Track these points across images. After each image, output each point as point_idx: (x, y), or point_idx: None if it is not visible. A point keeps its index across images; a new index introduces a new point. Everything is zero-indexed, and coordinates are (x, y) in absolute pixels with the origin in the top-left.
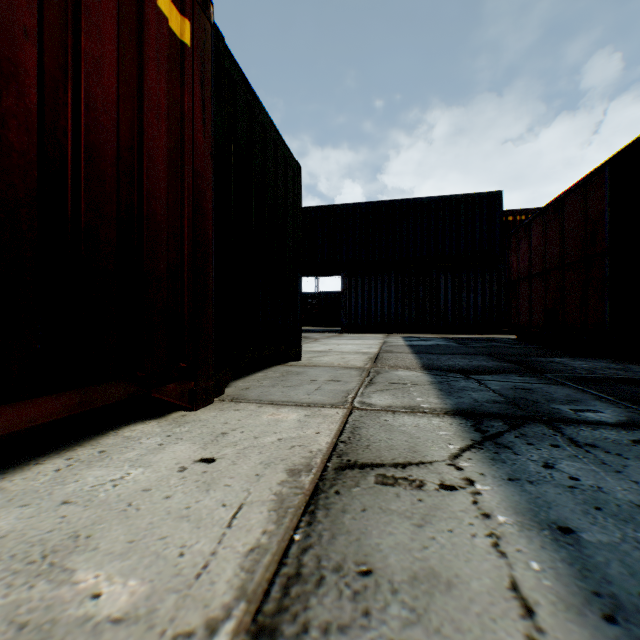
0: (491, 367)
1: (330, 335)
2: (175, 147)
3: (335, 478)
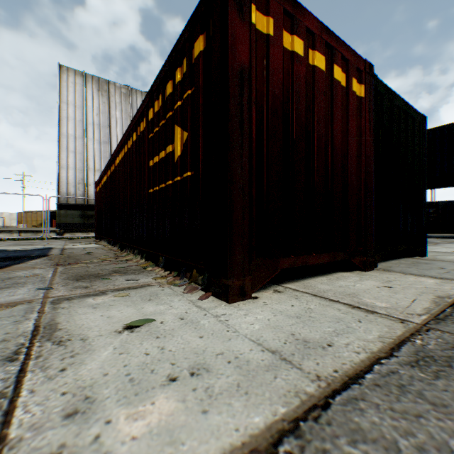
0: None
1: (451, 240)
2: (357, 147)
3: None
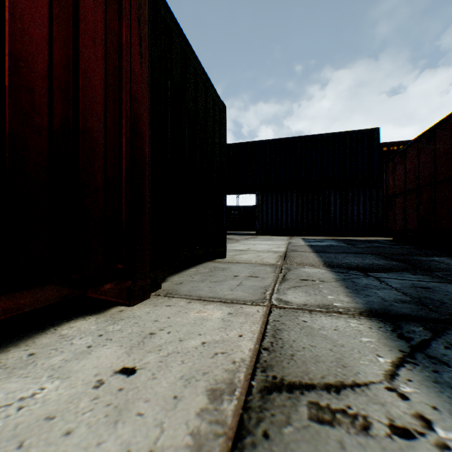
0: (383, 265)
1: (247, 237)
2: (113, 73)
3: (261, 407)
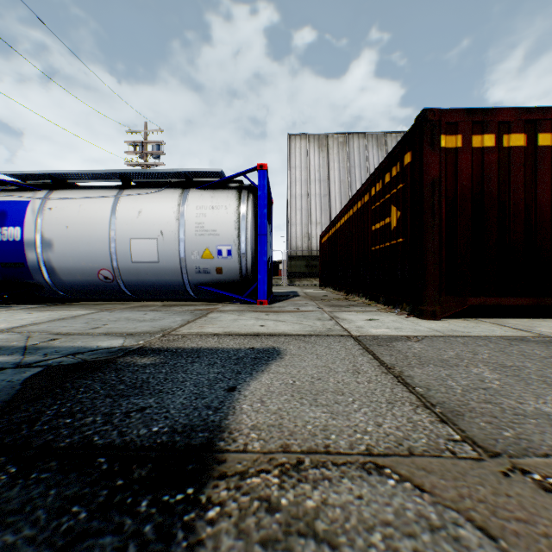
0: None
1: None
2: None
3: None
